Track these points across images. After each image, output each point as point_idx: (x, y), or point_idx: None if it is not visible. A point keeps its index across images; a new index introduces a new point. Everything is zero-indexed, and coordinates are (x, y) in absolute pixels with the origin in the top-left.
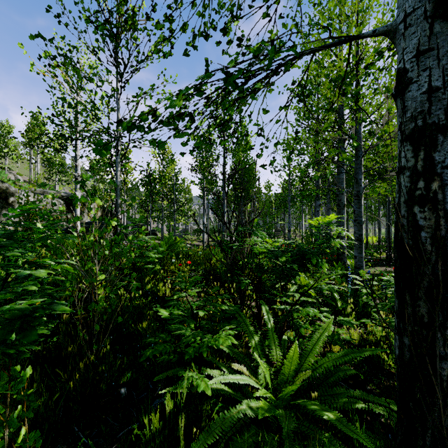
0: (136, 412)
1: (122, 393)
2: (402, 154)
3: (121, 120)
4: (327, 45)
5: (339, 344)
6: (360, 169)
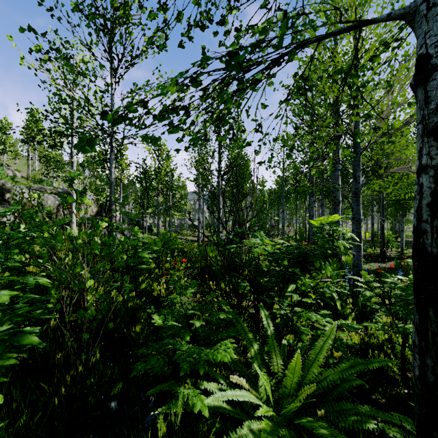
0: (126, 430)
1: (112, 407)
2: (424, 151)
3: (105, 111)
4: (334, 32)
5: (342, 350)
6: (359, 166)
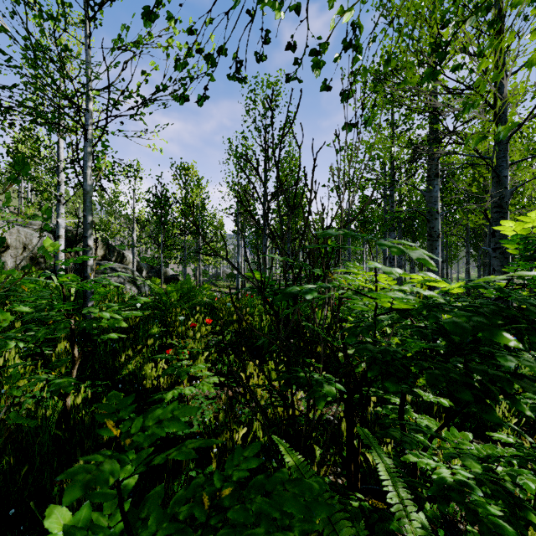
0: None
1: None
2: None
3: None
4: None
5: None
6: (505, 159)
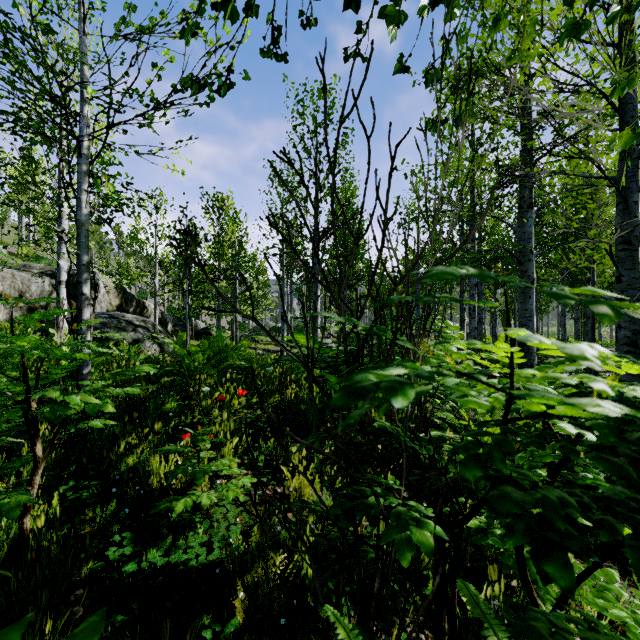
0: None
1: None
2: None
3: None
4: None
5: None
6: (635, 179)
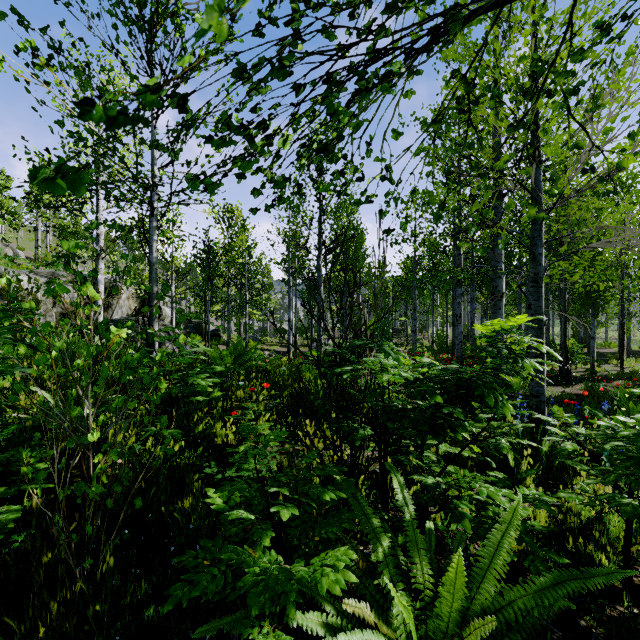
0: None
1: None
2: None
3: (89, 99)
4: None
5: (528, 543)
6: (540, 238)
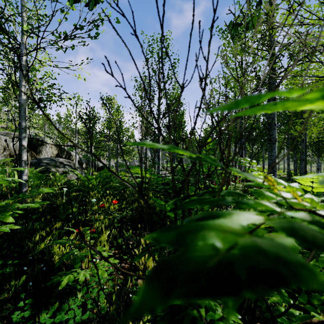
0: None
1: None
2: None
3: None
4: None
5: None
6: None
